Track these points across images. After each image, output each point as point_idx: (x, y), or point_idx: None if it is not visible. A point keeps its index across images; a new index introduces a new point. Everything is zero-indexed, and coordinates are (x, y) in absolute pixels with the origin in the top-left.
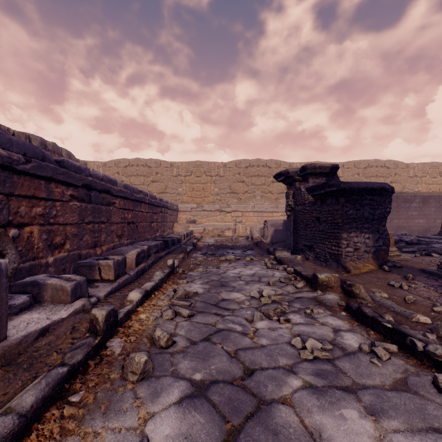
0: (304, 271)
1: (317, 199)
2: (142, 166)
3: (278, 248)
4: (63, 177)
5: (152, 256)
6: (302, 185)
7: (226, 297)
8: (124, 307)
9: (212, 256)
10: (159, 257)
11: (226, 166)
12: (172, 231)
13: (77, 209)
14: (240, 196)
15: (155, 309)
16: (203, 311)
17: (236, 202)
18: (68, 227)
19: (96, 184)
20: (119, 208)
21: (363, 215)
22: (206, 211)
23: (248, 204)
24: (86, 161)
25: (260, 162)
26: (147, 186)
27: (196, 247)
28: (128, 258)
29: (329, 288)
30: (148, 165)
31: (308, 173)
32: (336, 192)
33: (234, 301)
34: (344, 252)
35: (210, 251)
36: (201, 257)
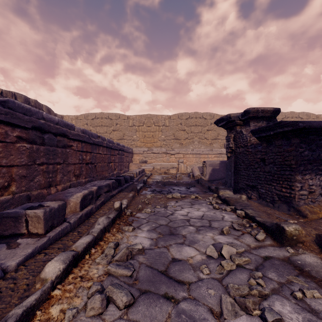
0: (257, 215)
1: (262, 140)
2: (105, 119)
3: (220, 187)
4: (4, 117)
5: (102, 196)
6: (243, 128)
7: (177, 255)
8: (24, 300)
9: (160, 193)
10: (110, 196)
11: (170, 118)
12: (128, 169)
13: (25, 151)
14: (182, 141)
15: (81, 289)
16: (148, 291)
17: (178, 146)
18: (13, 169)
19: (50, 127)
20: (76, 150)
21: (319, 157)
22: (155, 153)
23: (188, 147)
24: (63, 115)
25: (198, 115)
26: (109, 134)
27: (146, 184)
28: (71, 202)
29: (300, 243)
30: (109, 118)
31: (250, 117)
32: (290, 132)
33: (187, 263)
34: (297, 195)
35: (158, 187)
36: (150, 195)
